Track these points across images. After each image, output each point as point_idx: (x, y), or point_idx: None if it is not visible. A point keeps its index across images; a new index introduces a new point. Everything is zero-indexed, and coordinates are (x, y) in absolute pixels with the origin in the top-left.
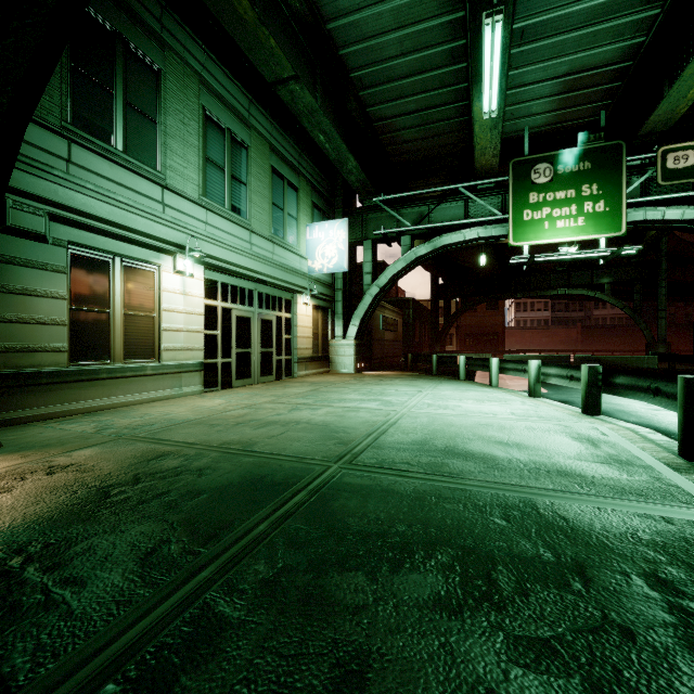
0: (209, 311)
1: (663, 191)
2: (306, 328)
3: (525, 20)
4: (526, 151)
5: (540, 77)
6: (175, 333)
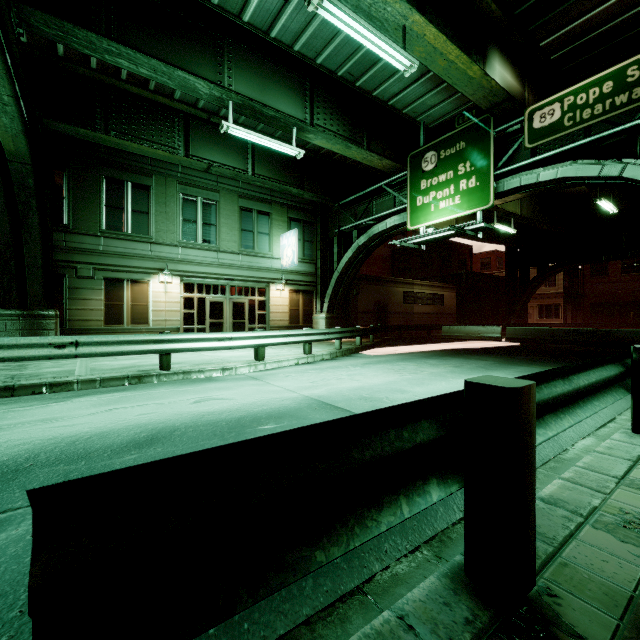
0: (188, 300)
1: (553, 148)
2: (281, 306)
3: (342, 68)
4: (421, 143)
5: (402, 85)
6: (160, 312)
